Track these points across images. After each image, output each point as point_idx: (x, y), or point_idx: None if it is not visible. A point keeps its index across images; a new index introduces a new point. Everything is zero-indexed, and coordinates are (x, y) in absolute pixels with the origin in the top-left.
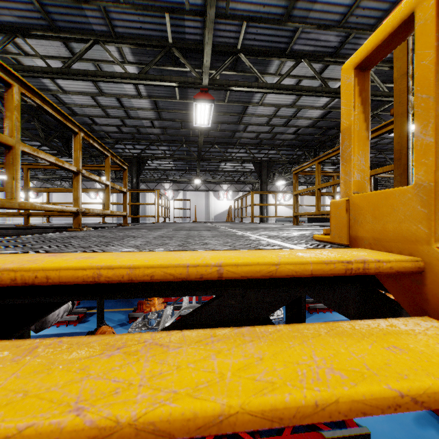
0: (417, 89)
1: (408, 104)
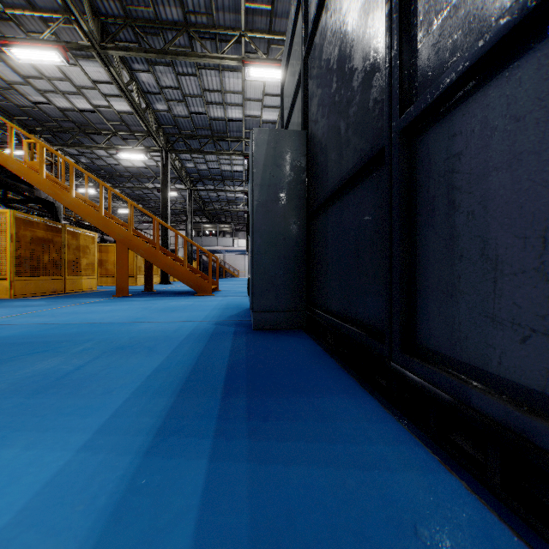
0: (38, 151)
1: (35, 151)
